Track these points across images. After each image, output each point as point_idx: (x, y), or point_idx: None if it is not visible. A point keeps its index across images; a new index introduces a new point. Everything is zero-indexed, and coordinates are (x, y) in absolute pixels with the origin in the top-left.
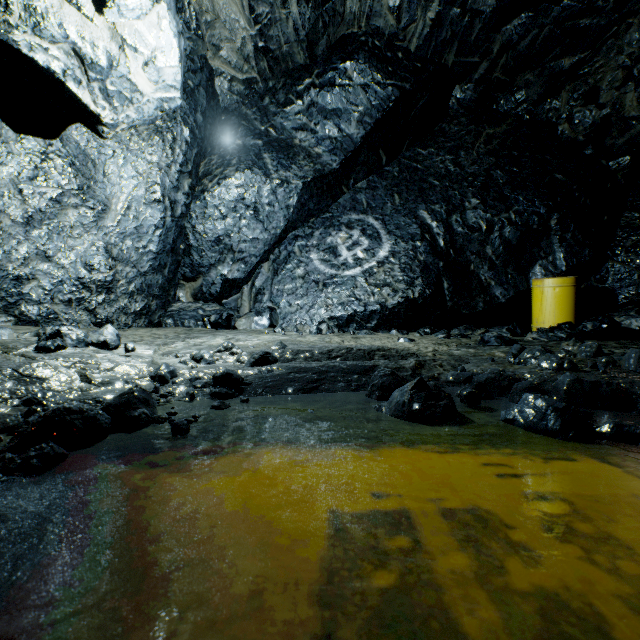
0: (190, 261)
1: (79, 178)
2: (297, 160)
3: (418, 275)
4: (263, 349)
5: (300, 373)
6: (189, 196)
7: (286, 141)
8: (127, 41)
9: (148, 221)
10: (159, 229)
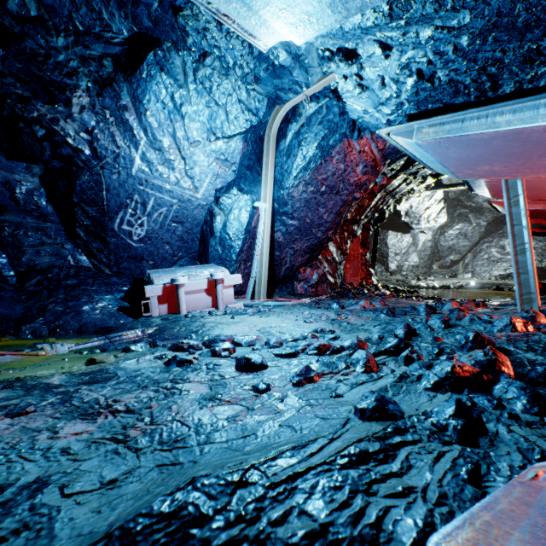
0: (438, 255)
1: (413, 240)
2: (484, 214)
3: (545, 257)
4: (468, 282)
5: (477, 287)
6: (439, 235)
7: (479, 207)
8: (437, 223)
9: (427, 246)
10: (430, 248)
